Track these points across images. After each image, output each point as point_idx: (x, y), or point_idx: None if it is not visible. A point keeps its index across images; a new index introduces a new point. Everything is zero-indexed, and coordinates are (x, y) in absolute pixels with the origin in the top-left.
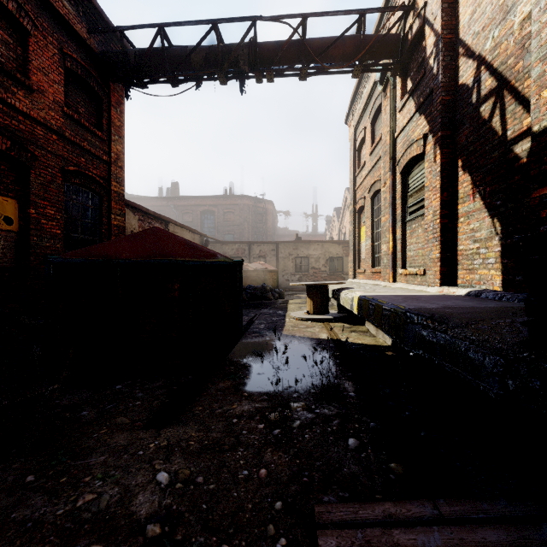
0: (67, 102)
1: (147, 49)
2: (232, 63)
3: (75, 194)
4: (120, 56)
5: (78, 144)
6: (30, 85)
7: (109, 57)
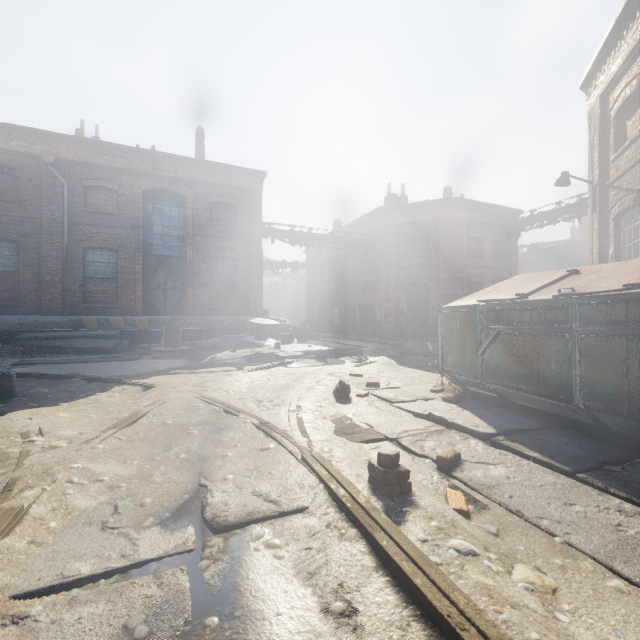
0: (493, 253)
1: (526, 220)
2: (571, 213)
3: None
4: (514, 225)
5: (497, 268)
6: (483, 257)
7: (510, 226)
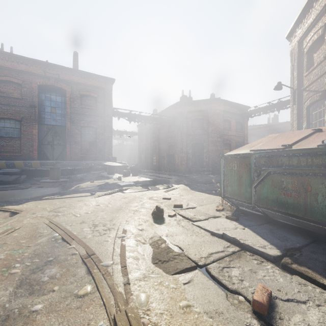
0: (236, 128)
1: (252, 111)
2: (274, 108)
3: (237, 146)
4: (246, 114)
5: (238, 136)
6: (231, 130)
7: (244, 114)
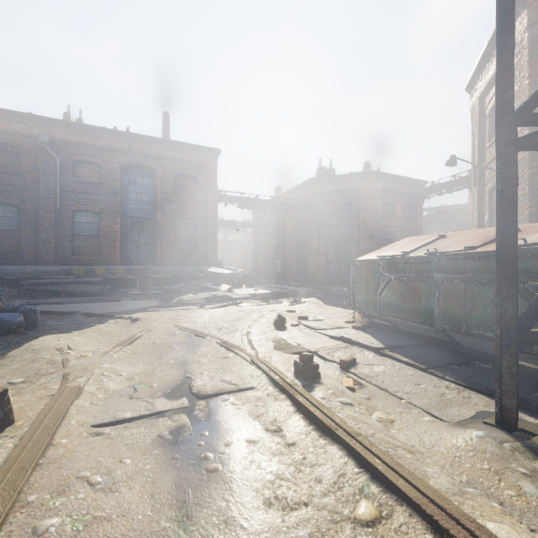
0: (403, 215)
1: (429, 189)
2: (463, 184)
3: None
4: (420, 193)
5: (406, 227)
6: (395, 218)
7: (416, 194)
